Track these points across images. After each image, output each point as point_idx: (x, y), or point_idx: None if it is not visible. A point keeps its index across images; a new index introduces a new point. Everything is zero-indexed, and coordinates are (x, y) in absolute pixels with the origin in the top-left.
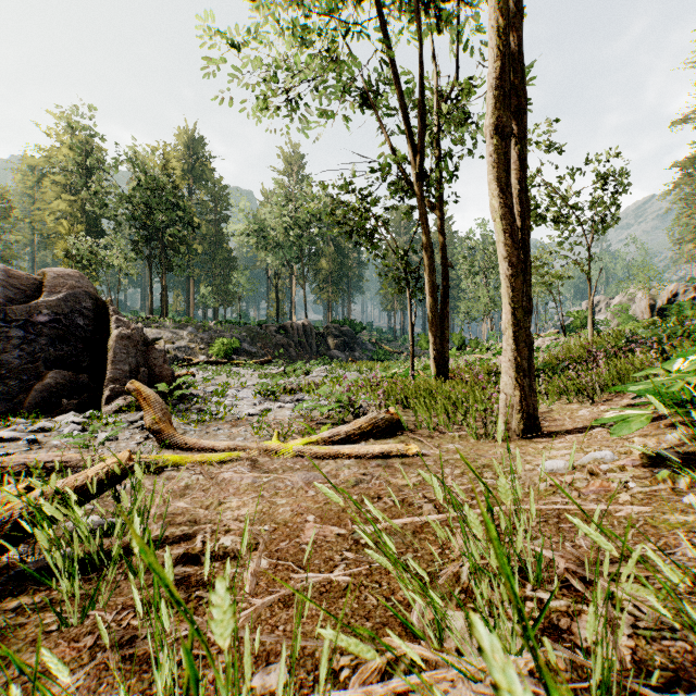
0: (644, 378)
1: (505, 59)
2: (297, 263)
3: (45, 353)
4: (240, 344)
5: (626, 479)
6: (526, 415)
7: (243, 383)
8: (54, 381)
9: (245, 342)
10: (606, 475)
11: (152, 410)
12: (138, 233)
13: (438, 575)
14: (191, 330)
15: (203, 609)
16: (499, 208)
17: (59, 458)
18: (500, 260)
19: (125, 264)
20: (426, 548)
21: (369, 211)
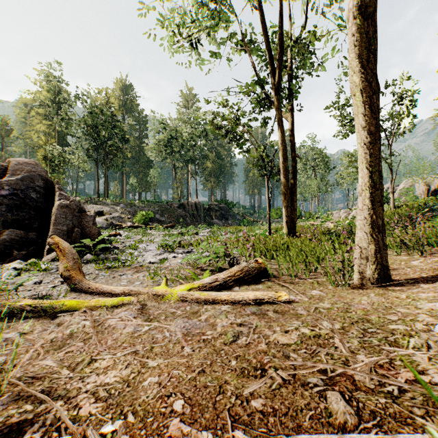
0: None
1: None
2: (191, 164)
3: (4, 217)
4: (154, 215)
5: None
6: (380, 266)
7: (152, 240)
8: (9, 237)
9: (157, 213)
10: None
11: (67, 260)
12: (89, 144)
13: None
14: (122, 206)
15: None
16: (359, 82)
17: None
18: (358, 130)
19: (81, 164)
20: None
21: (239, 120)
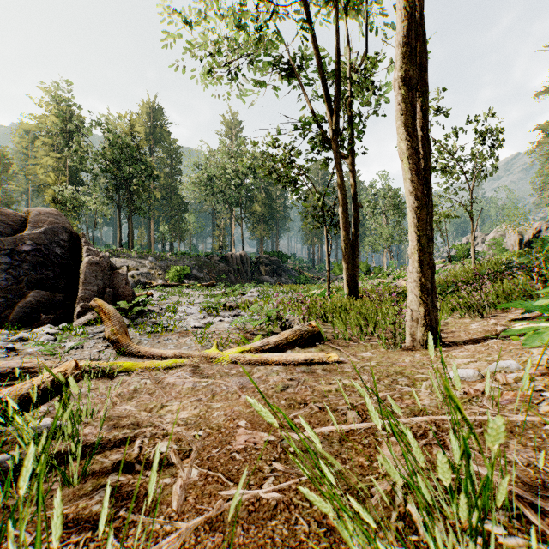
0: (526, 297)
1: (412, 19)
2: (236, 207)
3: (27, 277)
4: (191, 270)
5: (539, 388)
6: (430, 328)
7: (191, 301)
8: (35, 299)
9: (194, 269)
10: (516, 384)
11: (112, 323)
12: (110, 182)
13: (370, 493)
14: (152, 259)
15: (127, 530)
16: (407, 149)
17: (26, 364)
18: (407, 195)
19: (99, 207)
20: (354, 459)
21: (293, 162)
